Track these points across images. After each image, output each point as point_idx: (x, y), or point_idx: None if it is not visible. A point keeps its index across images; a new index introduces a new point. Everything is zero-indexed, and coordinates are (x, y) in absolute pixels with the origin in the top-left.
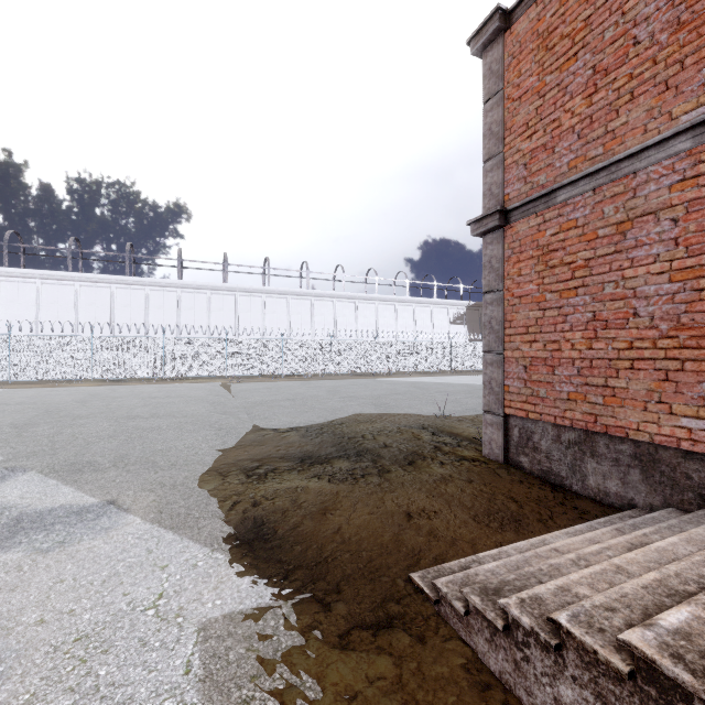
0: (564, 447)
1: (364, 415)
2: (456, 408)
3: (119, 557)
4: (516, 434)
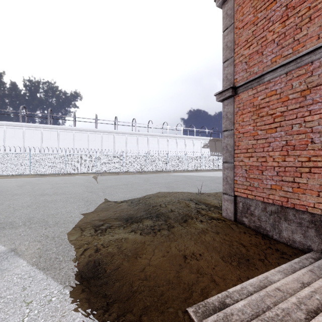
0: (268, 214)
1: (161, 193)
2: (206, 188)
3: (2, 295)
4: (240, 206)
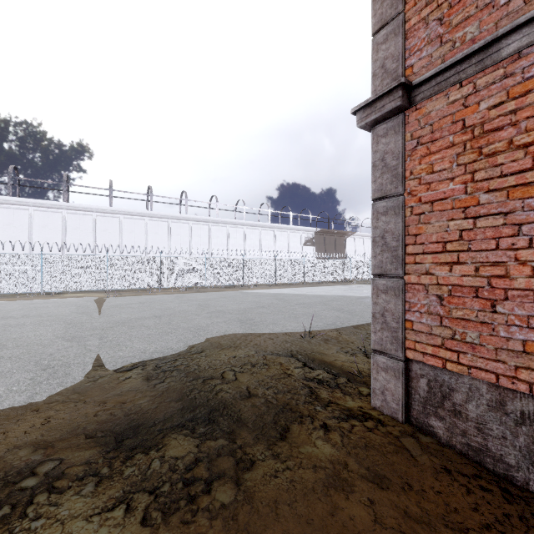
0: (513, 421)
1: (228, 337)
2: (318, 323)
3: None
4: (423, 387)
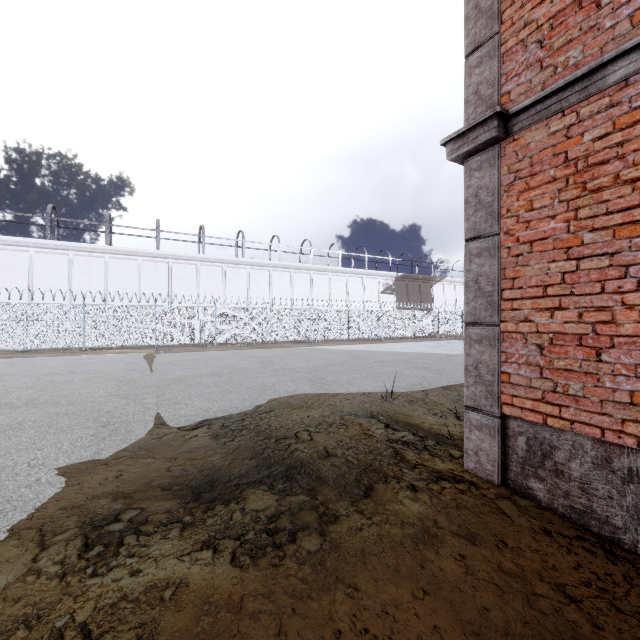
0: (619, 479)
1: (298, 397)
2: (400, 383)
3: None
4: (521, 446)
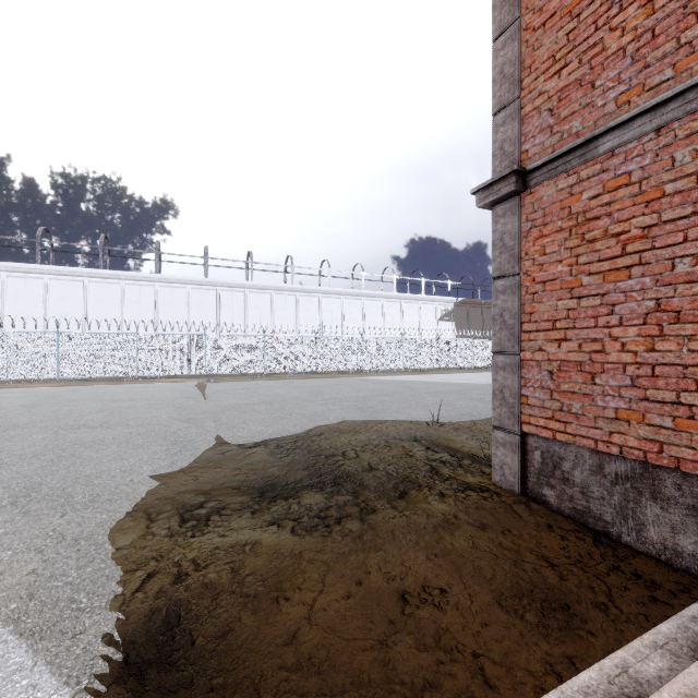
0: (609, 482)
1: (346, 423)
2: (450, 412)
3: None
4: (537, 459)
